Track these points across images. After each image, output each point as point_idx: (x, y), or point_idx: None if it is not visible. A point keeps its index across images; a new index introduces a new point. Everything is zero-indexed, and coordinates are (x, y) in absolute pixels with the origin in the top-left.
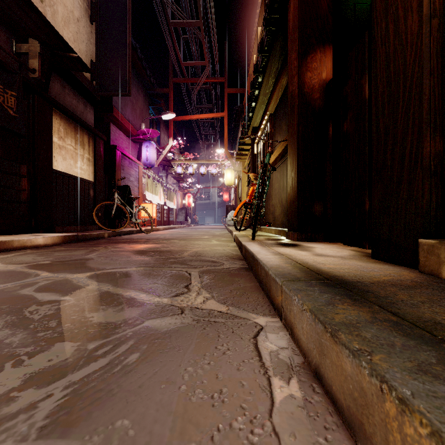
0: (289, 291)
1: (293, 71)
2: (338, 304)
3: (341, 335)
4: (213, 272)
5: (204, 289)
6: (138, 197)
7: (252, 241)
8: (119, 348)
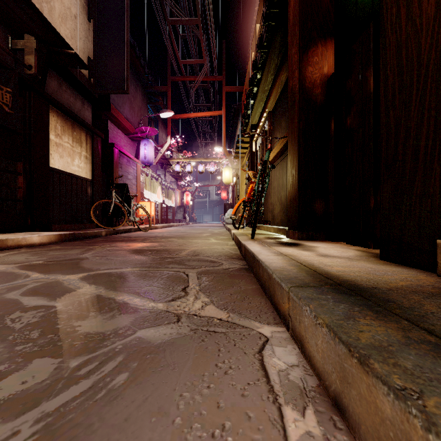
0: (298, 300)
1: (294, 65)
2: (359, 317)
3: (374, 364)
4: (211, 273)
5: (203, 292)
6: (135, 195)
7: (252, 240)
8: (105, 365)
